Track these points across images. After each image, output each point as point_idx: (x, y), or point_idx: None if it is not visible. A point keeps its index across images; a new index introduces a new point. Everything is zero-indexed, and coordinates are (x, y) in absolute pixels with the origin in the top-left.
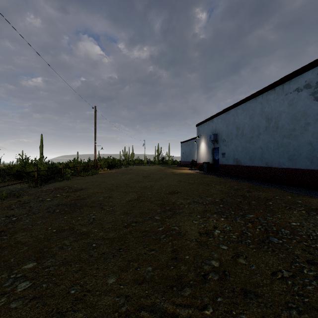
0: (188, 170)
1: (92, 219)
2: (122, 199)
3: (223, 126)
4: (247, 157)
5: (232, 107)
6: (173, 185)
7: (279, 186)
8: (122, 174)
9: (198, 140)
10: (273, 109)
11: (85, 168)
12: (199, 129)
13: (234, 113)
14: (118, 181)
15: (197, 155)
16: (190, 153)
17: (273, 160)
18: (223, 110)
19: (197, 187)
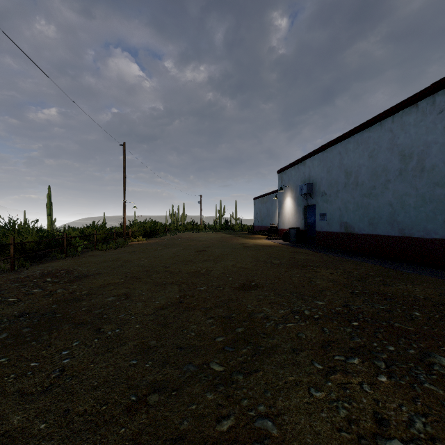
0: (265, 240)
1: (57, 373)
2: (149, 303)
3: (322, 171)
4: (365, 220)
5: (338, 140)
6: (246, 268)
7: (432, 271)
8: (164, 246)
9: (280, 194)
10: (413, 138)
11: (107, 237)
12: (282, 177)
13: (341, 150)
14: (152, 260)
15: (278, 217)
16: (267, 214)
17: (413, 226)
18: (323, 146)
19: (287, 272)
